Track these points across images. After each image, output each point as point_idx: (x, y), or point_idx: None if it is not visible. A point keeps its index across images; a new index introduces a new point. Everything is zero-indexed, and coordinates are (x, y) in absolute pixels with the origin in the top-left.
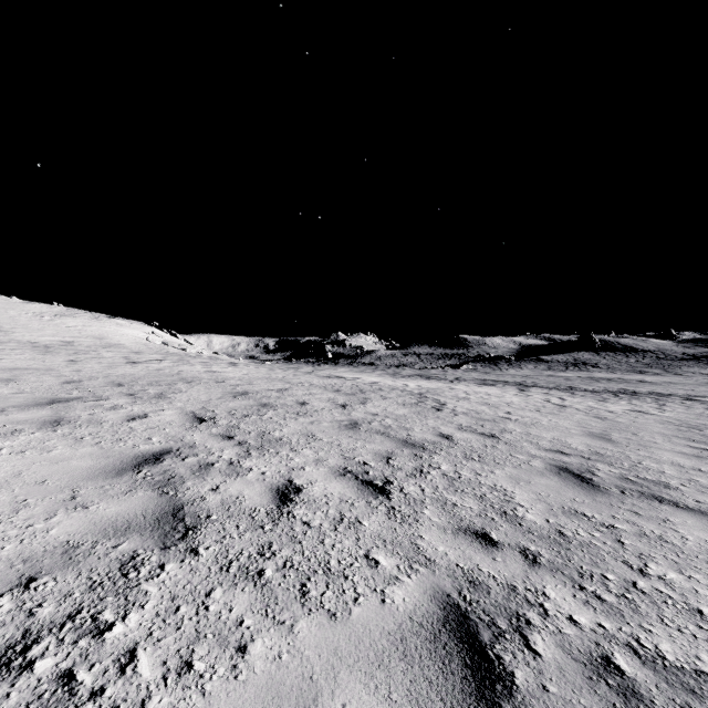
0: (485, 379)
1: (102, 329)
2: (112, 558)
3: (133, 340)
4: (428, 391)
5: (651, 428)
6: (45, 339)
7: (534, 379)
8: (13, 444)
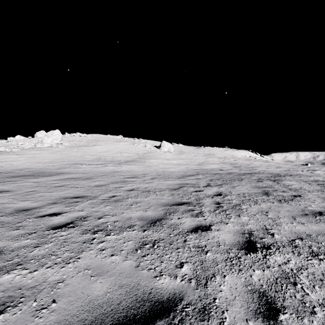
0: None
1: (233, 153)
2: (218, 169)
3: (240, 156)
4: None
5: None
6: (221, 156)
7: None
8: (214, 166)
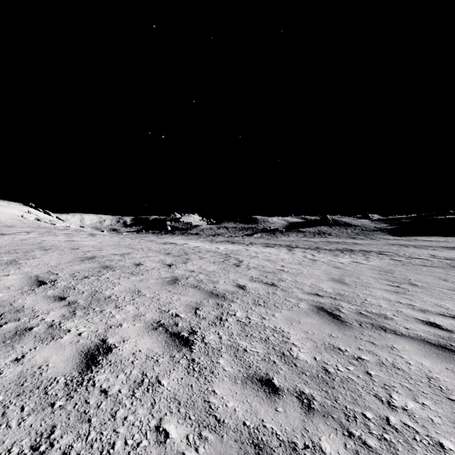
0: (268, 243)
1: None
2: None
3: (9, 216)
4: (232, 252)
5: (365, 273)
6: None
7: (297, 243)
8: None
